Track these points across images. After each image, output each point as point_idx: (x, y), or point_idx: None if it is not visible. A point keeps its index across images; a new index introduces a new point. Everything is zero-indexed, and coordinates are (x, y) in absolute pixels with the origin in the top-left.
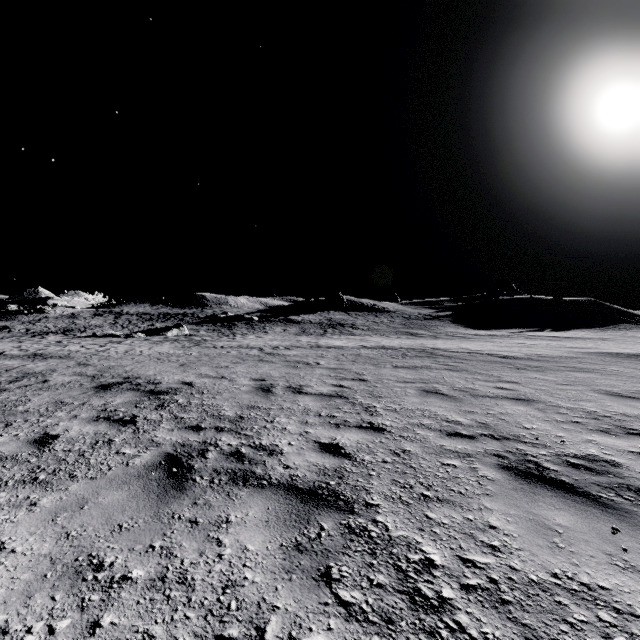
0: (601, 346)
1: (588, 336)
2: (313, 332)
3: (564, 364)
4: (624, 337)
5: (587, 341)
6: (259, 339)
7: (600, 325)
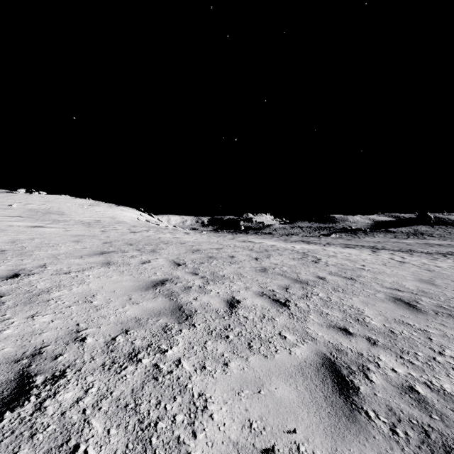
0: None
1: None
2: (400, 237)
3: None
4: None
5: None
6: (371, 239)
7: None
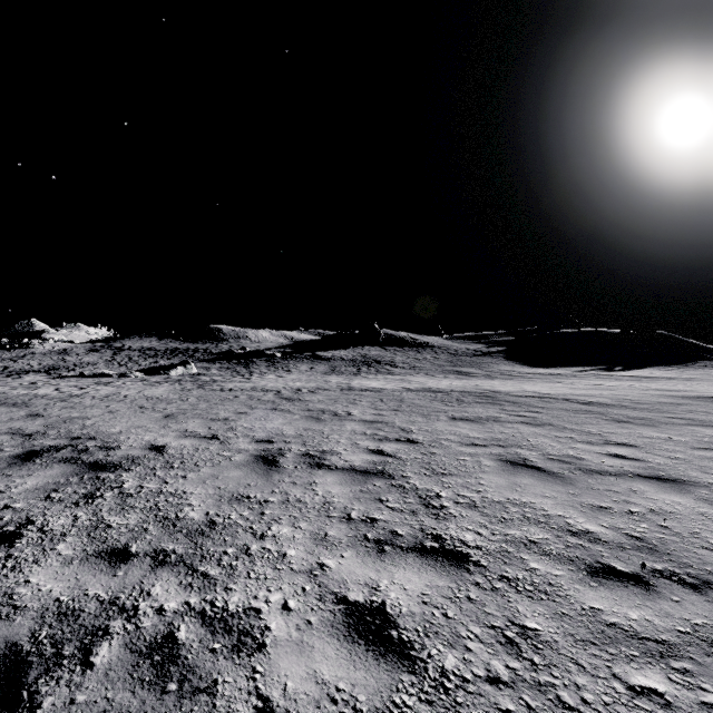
0: (696, 388)
1: (668, 375)
2: (345, 371)
3: (674, 414)
4: (711, 376)
5: (673, 382)
6: (279, 379)
7: (677, 362)
